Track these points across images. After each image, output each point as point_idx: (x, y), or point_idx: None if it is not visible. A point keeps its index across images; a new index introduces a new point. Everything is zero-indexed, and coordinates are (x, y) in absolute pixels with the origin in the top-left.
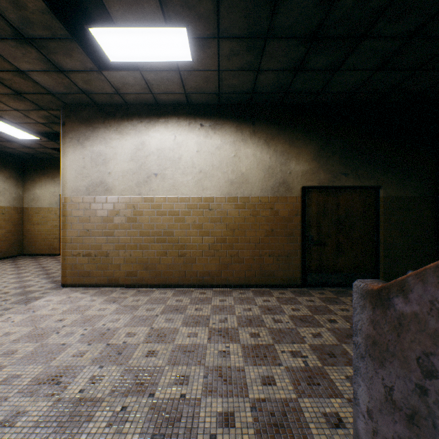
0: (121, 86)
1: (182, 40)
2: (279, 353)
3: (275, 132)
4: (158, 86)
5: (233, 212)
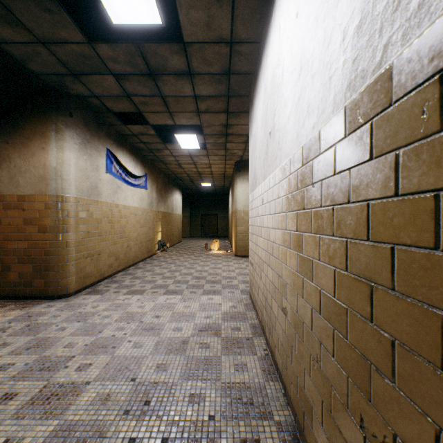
0: (214, 33)
1: None
2: None
3: None
4: None
5: (367, 179)
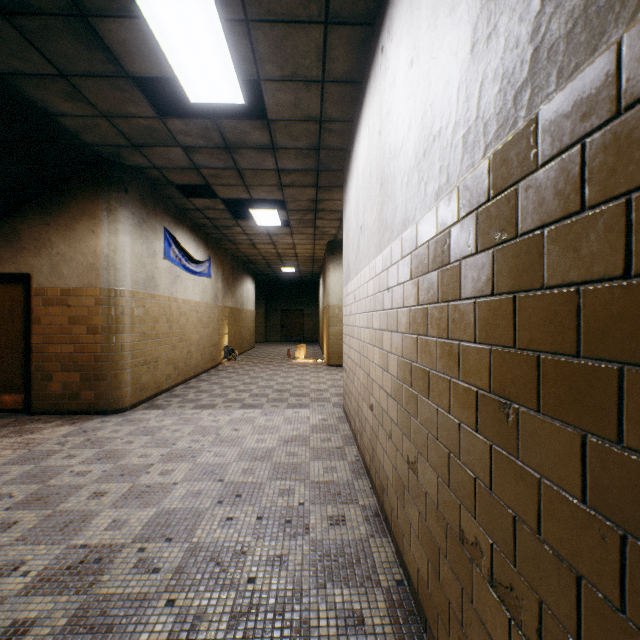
0: (302, 112)
1: (163, 0)
2: None
3: None
4: (301, 67)
5: (409, 292)
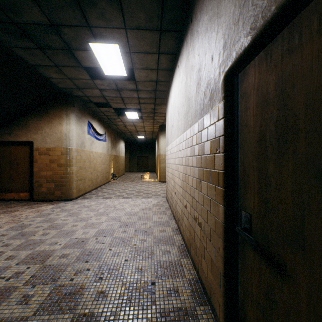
0: (149, 79)
1: (100, 46)
2: (29, 265)
3: (201, 1)
4: (149, 65)
5: (185, 152)
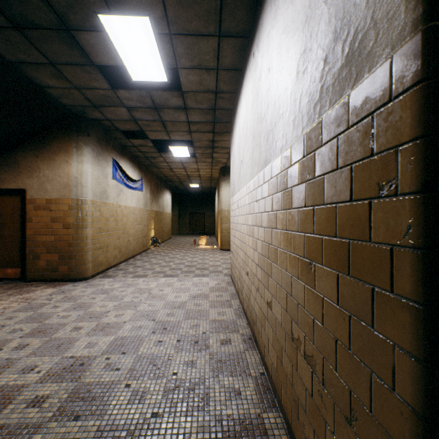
0: (204, 87)
1: (119, 22)
2: None
3: None
4: (204, 60)
5: (268, 203)
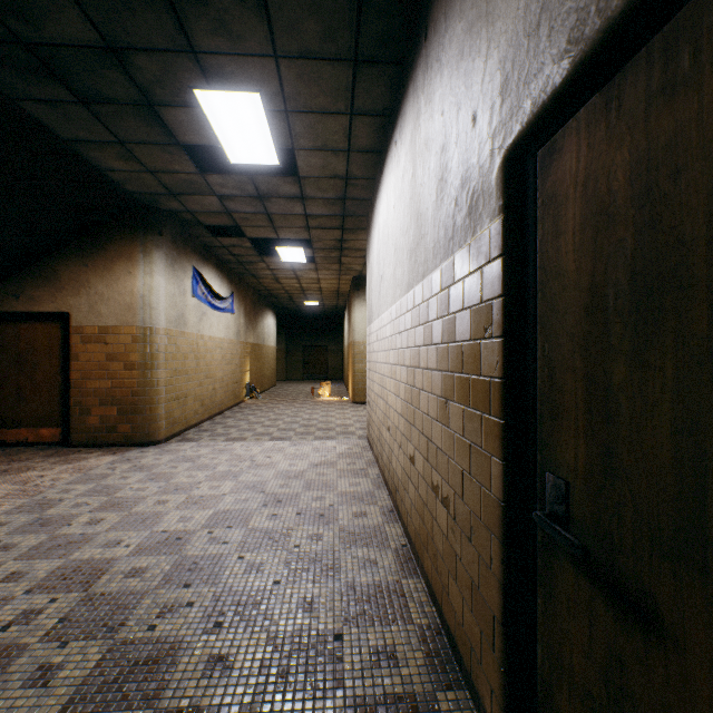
0: (330, 172)
1: (219, 98)
2: (55, 594)
3: None
4: (330, 141)
5: (411, 337)
